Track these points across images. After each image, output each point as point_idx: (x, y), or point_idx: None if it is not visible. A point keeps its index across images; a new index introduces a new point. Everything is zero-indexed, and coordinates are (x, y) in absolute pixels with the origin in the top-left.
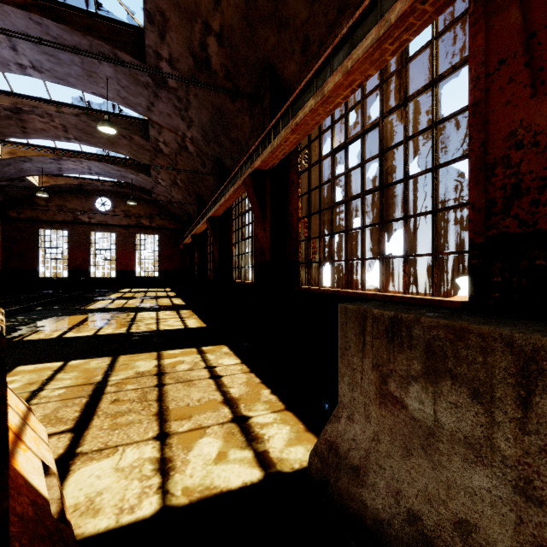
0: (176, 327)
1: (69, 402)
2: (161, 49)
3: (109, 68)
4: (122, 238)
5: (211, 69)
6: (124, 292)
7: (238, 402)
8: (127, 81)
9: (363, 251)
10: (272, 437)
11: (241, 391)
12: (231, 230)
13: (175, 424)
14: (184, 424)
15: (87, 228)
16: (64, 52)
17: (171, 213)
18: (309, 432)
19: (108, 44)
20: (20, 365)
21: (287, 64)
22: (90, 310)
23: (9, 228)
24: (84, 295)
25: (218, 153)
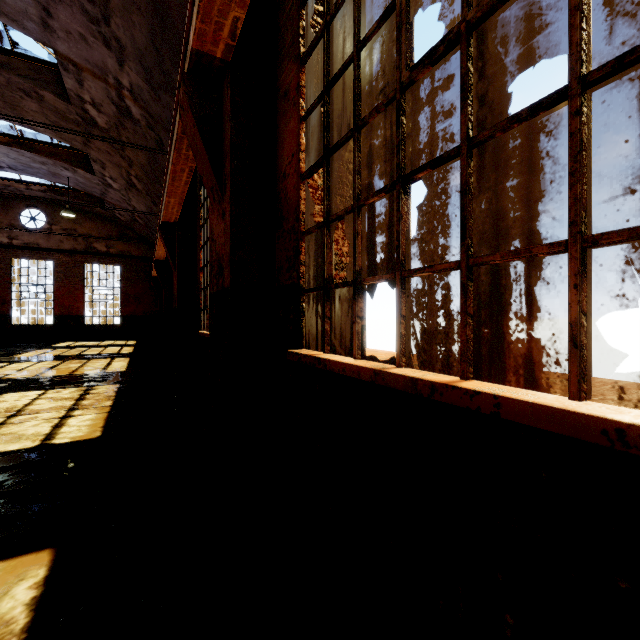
0: (15, 446)
1: None
2: None
3: None
4: (63, 268)
5: None
6: (54, 348)
7: None
8: None
9: (584, 203)
10: None
11: None
12: (198, 245)
13: None
14: None
15: (6, 253)
16: None
17: (139, 235)
18: None
19: None
20: None
21: None
22: None
23: None
24: None
25: None
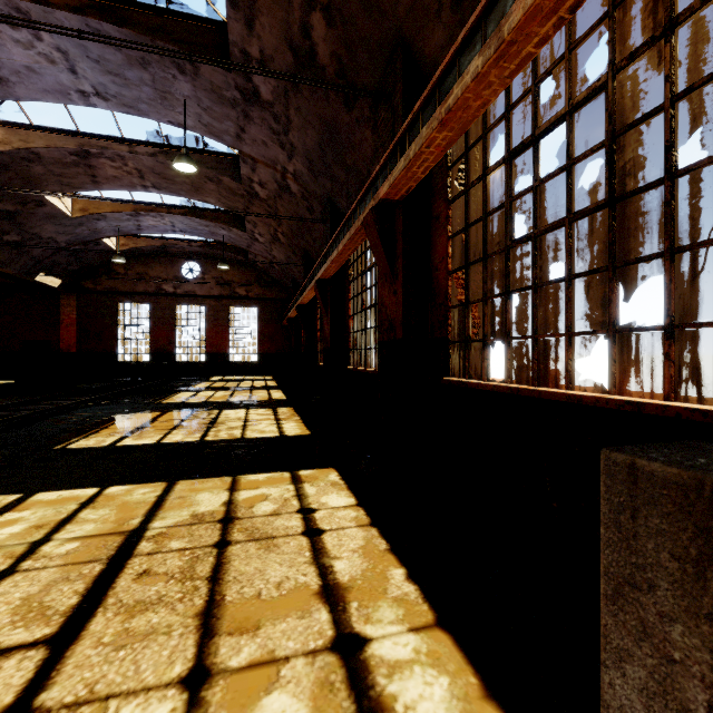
0: (268, 435)
1: (74, 570)
2: (249, 46)
3: (187, 84)
4: (213, 312)
5: (317, 65)
6: (214, 381)
7: (347, 595)
8: (210, 100)
9: (570, 320)
10: (411, 708)
11: (353, 569)
12: (347, 297)
13: (227, 644)
14: (242, 646)
15: (172, 301)
16: (131, 68)
17: (272, 278)
18: (493, 704)
19: (183, 48)
20: (42, 490)
21: (430, 32)
22: (164, 405)
23: (85, 302)
24: (165, 384)
25: (329, 190)
